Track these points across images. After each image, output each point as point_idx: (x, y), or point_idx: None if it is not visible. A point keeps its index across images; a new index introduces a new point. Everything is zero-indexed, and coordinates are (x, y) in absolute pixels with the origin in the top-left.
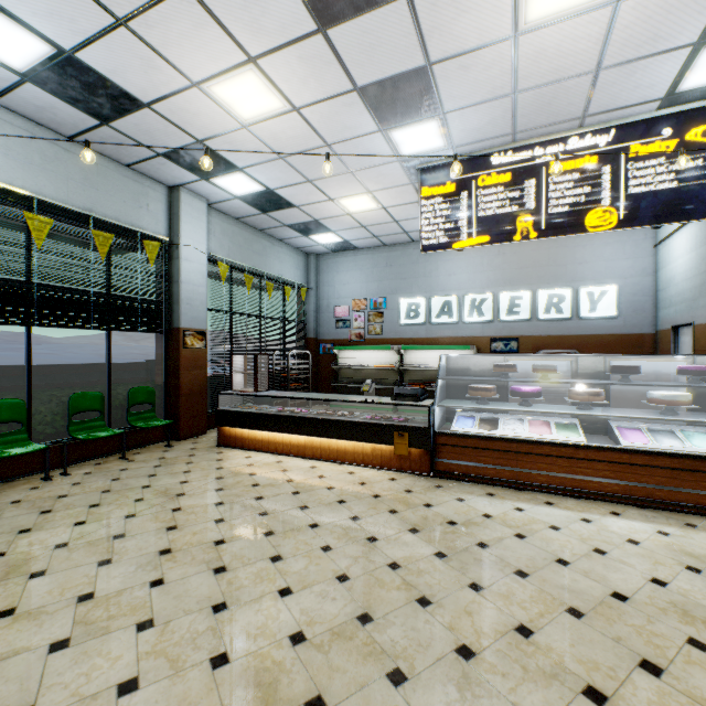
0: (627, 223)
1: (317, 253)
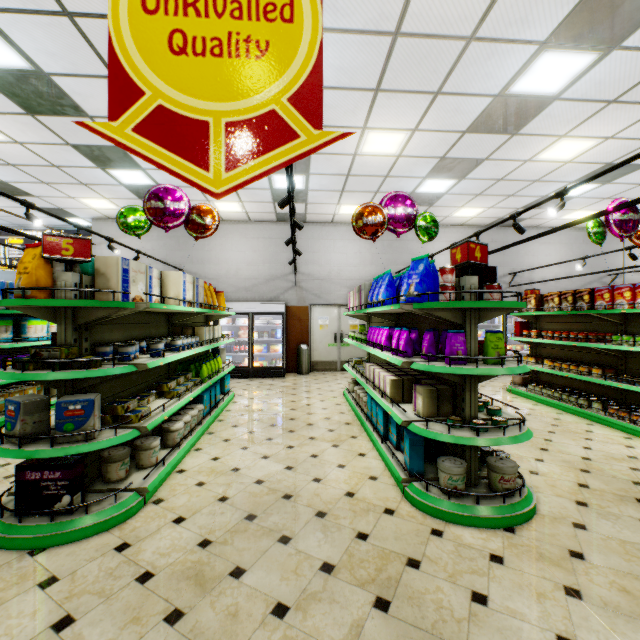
0: None
1: None
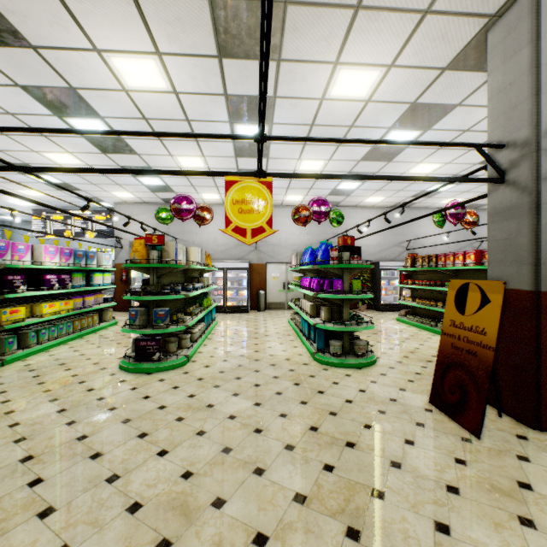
0: (97, 237)
1: (10, 221)
